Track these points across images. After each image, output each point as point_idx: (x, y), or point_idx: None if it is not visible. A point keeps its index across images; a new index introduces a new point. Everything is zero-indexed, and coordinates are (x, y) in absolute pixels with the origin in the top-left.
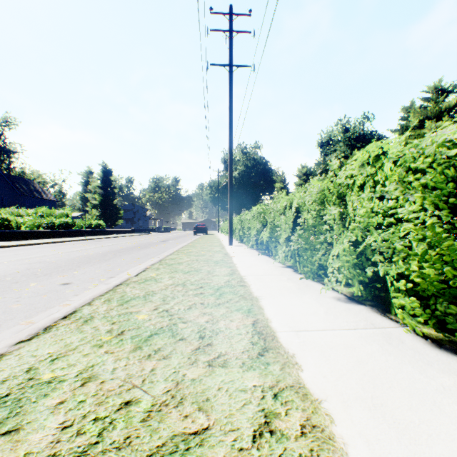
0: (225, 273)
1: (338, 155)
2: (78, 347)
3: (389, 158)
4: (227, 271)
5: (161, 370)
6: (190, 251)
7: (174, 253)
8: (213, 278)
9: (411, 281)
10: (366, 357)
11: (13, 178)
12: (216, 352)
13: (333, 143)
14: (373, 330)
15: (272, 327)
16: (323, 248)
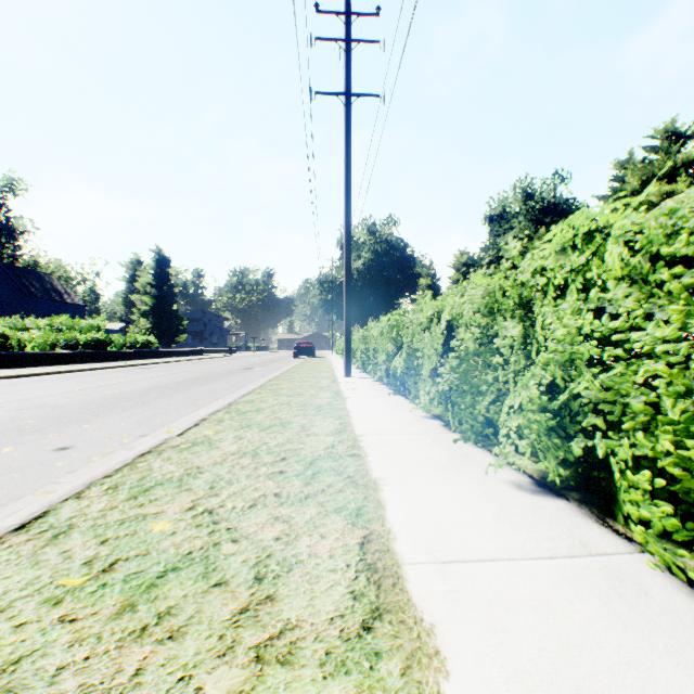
0: (329, 430)
1: (516, 235)
2: (13, 605)
3: (617, 237)
4: (333, 426)
5: (154, 673)
6: (281, 387)
7: (255, 391)
8: (307, 440)
9: (657, 466)
10: (578, 635)
11: (19, 272)
12: (278, 620)
13: (508, 217)
14: (587, 560)
15: (396, 552)
16: (493, 392)
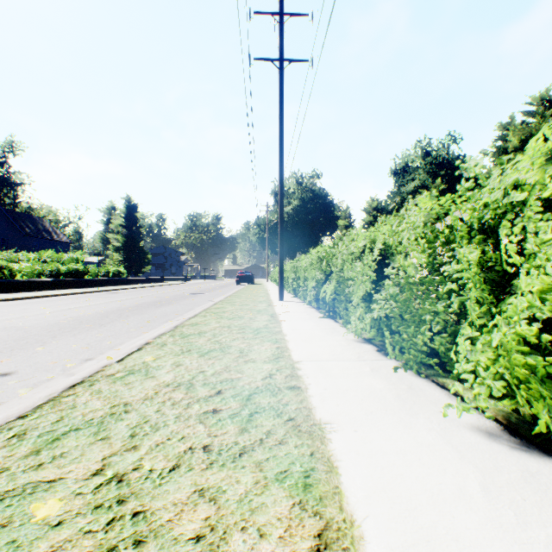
0: (266, 356)
1: (417, 185)
2: None
3: None
4: (270, 351)
5: None
6: (223, 311)
7: (200, 314)
8: (244, 368)
9: None
10: None
11: (17, 215)
12: None
13: (410, 171)
14: None
15: None
16: (438, 321)
